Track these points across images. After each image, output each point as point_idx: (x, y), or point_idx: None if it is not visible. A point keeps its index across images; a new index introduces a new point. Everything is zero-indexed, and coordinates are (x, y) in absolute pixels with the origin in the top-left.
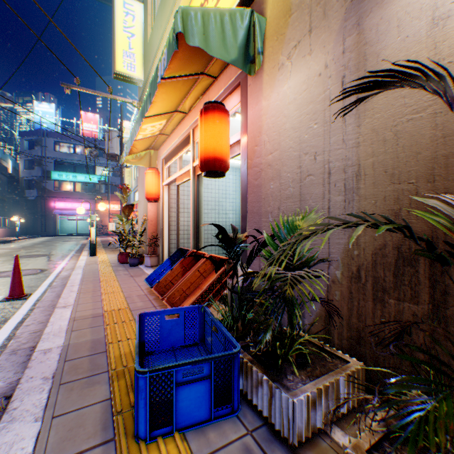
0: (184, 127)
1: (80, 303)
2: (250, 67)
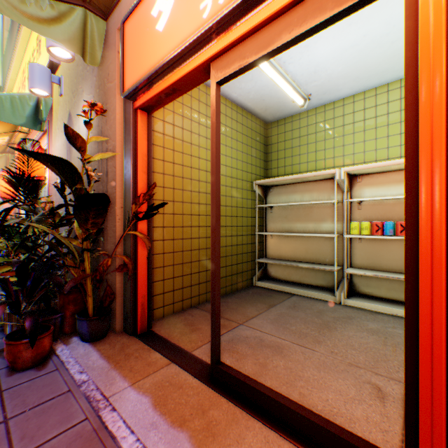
0: None
1: None
2: (41, 127)
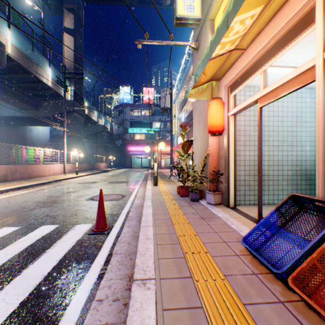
0: (289, 11)
1: (162, 278)
2: None
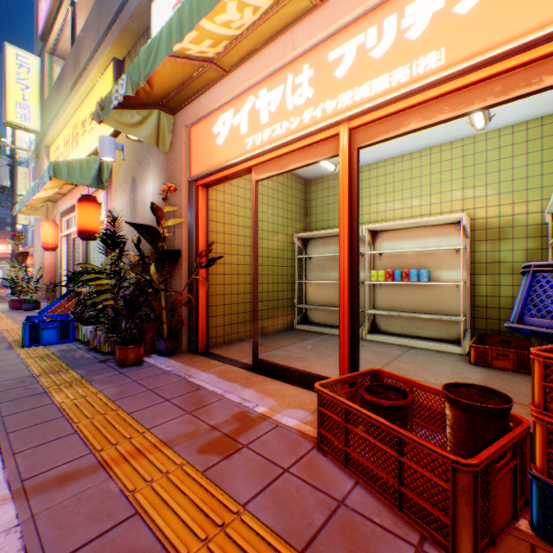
0: (77, 194)
1: None
2: (103, 186)
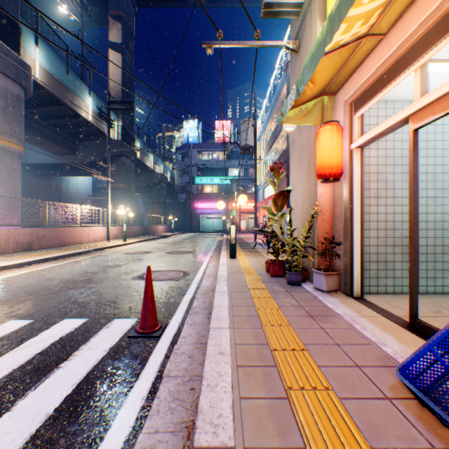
0: None
1: (248, 447)
2: None
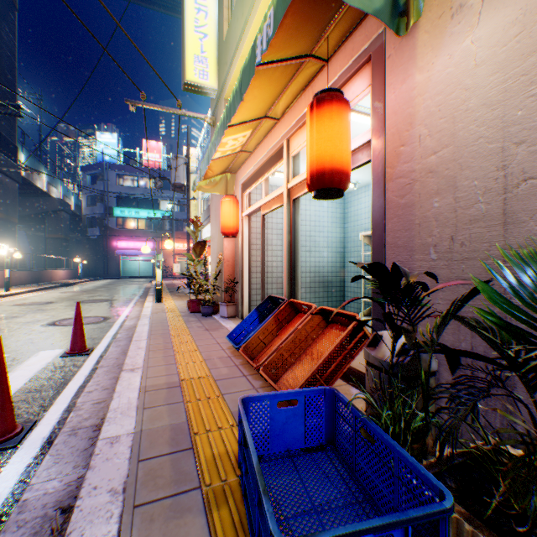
0: (274, 138)
1: (150, 366)
2: (397, 23)
